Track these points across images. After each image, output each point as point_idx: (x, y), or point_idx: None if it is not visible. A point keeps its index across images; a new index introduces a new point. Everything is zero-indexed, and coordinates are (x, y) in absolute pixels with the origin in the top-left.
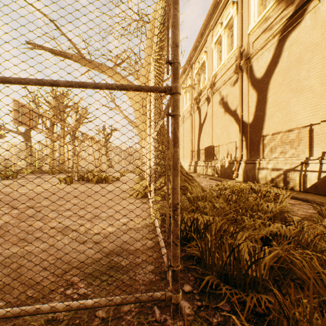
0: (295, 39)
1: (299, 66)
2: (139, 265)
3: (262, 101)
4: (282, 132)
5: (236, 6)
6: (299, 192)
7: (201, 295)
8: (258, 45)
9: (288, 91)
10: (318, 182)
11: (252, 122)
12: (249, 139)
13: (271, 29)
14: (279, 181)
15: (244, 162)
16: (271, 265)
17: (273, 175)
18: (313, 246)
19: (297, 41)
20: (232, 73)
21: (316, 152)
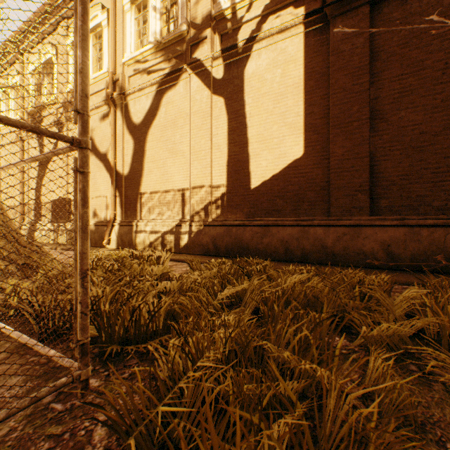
0: (171, 100)
1: (175, 129)
2: (37, 354)
3: (140, 152)
4: (160, 192)
5: (107, 15)
6: (175, 254)
7: (106, 366)
8: (136, 84)
9: (166, 150)
10: (189, 243)
11: (128, 174)
12: (125, 195)
13: (149, 74)
14: (158, 245)
15: (119, 224)
16: (163, 317)
17: (152, 239)
18: (190, 292)
19: (173, 102)
20: (102, 101)
21: (188, 214)
